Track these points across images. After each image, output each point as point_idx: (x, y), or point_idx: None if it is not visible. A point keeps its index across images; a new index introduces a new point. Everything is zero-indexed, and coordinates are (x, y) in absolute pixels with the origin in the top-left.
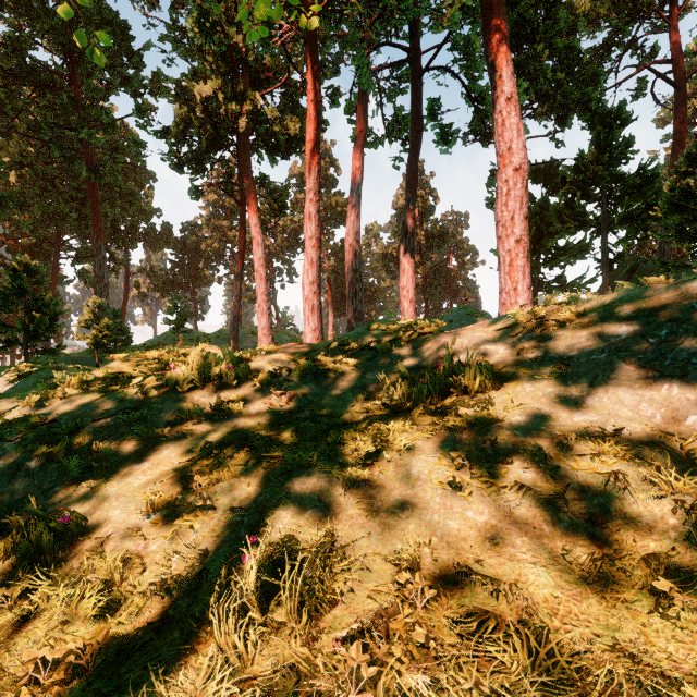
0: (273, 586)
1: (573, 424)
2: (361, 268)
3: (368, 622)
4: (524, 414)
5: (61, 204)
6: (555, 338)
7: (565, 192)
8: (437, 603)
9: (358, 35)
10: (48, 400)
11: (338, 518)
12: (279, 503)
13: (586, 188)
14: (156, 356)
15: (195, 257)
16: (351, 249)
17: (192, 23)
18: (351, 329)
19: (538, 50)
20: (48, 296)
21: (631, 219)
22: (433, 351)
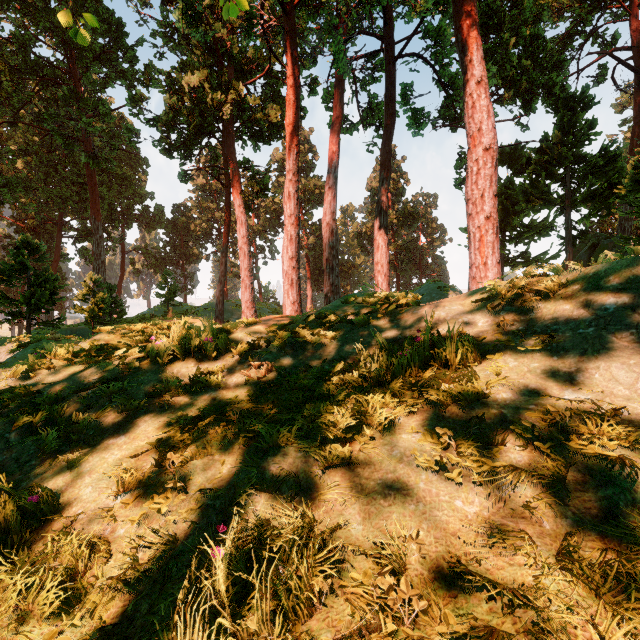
0: (244, 583)
1: (564, 402)
2: (337, 245)
3: (349, 639)
4: (509, 391)
5: (63, 188)
6: (537, 311)
7: (530, 172)
8: (428, 617)
9: (335, 22)
10: (34, 371)
11: (314, 504)
12: (253, 485)
13: (550, 169)
14: (140, 328)
15: (185, 236)
16: (328, 228)
17: (179, 15)
18: (328, 302)
19: (505, 38)
20: (48, 272)
21: (593, 197)
22: (410, 324)
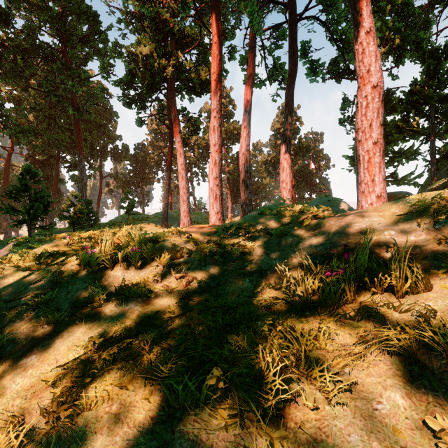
0: None
1: None
2: (250, 169)
3: None
4: None
5: (60, 133)
6: None
7: (401, 110)
8: None
9: None
10: None
11: None
12: None
13: (418, 107)
14: (87, 236)
15: (143, 166)
16: (243, 157)
17: None
18: (243, 212)
19: (382, 6)
20: (43, 191)
21: None
22: (330, 235)
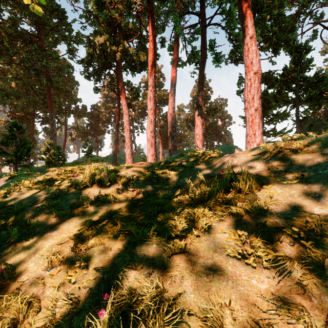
0: None
1: (315, 216)
2: (175, 125)
3: None
4: (279, 207)
5: (35, 96)
6: (291, 160)
7: (277, 86)
8: None
9: (174, 6)
10: (10, 193)
11: (163, 278)
12: (126, 265)
13: (288, 84)
14: (70, 169)
15: (97, 121)
16: (170, 116)
17: (92, 4)
18: (170, 155)
19: (264, 16)
20: (26, 139)
21: (311, 99)
22: (217, 167)
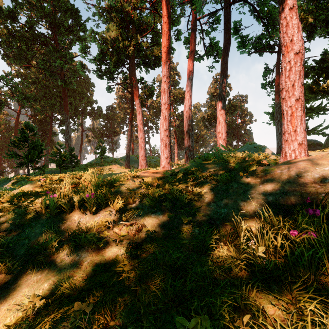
0: None
1: None
2: (192, 124)
3: None
4: None
5: (53, 99)
6: None
7: (313, 75)
8: None
9: None
10: None
11: None
12: None
13: (328, 72)
14: (57, 179)
15: (112, 122)
16: (187, 114)
17: None
18: (187, 156)
19: None
20: (38, 141)
21: None
22: (279, 184)
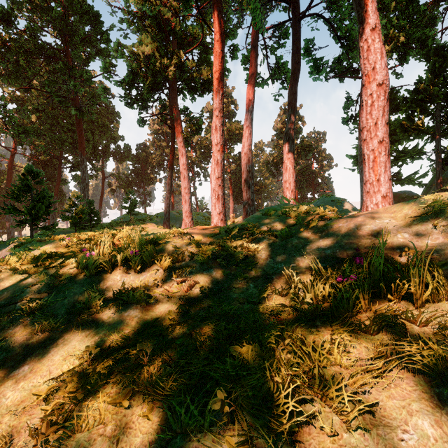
0: None
1: None
2: (252, 169)
3: None
4: None
5: (62, 134)
6: None
7: (406, 109)
8: None
9: None
10: None
11: None
12: None
13: (423, 105)
14: (86, 237)
15: (145, 166)
16: (245, 157)
17: None
18: (245, 212)
19: (386, 3)
20: (45, 191)
21: None
22: (338, 238)
